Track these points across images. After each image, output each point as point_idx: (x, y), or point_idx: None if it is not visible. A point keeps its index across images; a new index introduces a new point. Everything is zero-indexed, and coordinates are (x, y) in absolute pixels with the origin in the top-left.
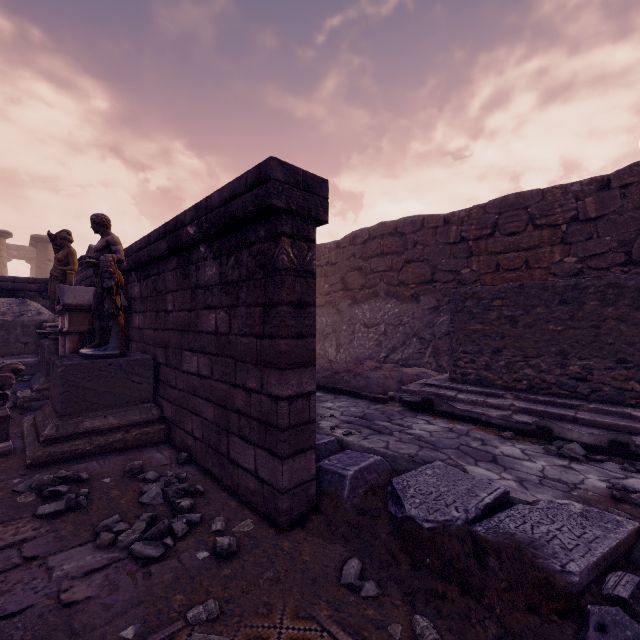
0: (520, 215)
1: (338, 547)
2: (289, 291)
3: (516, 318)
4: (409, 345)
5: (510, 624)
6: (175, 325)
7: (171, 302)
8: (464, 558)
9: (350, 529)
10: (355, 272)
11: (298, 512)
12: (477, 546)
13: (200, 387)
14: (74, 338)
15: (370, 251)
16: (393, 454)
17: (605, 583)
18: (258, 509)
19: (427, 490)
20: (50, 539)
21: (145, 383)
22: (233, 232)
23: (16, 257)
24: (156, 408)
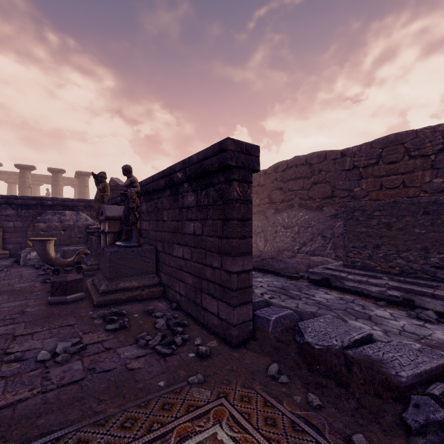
0: (398, 149)
1: (265, 358)
2: (237, 212)
3: (391, 224)
4: (315, 241)
5: (364, 402)
6: (169, 229)
7: (166, 215)
8: (338, 366)
9: (273, 349)
10: (277, 191)
11: (242, 338)
12: (347, 360)
13: (184, 265)
14: (111, 235)
15: (288, 176)
16: (300, 310)
17: (428, 388)
18: (219, 335)
19: (319, 329)
20: (115, 341)
21: (151, 262)
22: (204, 177)
23: (66, 184)
24: (157, 277)
